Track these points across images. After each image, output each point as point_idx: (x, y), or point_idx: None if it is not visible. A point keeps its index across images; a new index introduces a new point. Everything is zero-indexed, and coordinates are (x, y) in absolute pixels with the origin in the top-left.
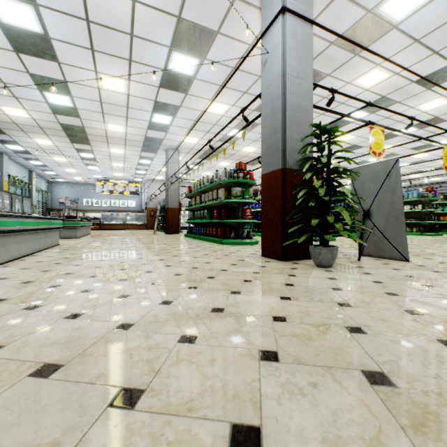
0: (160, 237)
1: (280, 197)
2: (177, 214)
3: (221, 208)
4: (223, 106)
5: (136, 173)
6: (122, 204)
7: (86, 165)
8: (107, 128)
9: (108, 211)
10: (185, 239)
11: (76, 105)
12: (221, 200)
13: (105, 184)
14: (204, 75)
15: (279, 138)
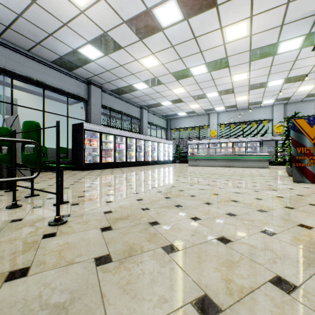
0: None
1: None
2: None
3: None
4: None
5: None
6: None
7: None
8: None
9: None
10: None
11: None
12: None
13: None
14: None
15: None
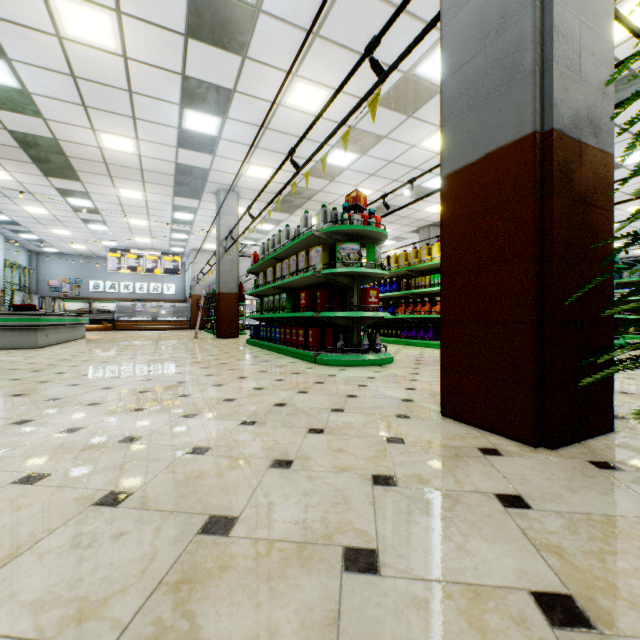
0: (201, 346)
1: (528, 230)
2: (235, 304)
3: (315, 290)
4: (317, 92)
5: (172, 238)
6: (154, 290)
7: (84, 222)
8: (101, 144)
9: (131, 301)
10: (245, 349)
11: (25, 83)
12: (315, 271)
13: (122, 256)
14: (281, 1)
15: (524, 33)
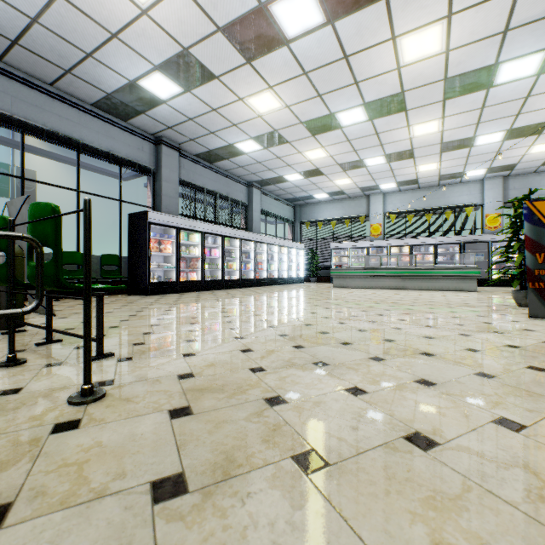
0: None
1: None
2: None
3: None
4: None
5: None
6: None
7: None
8: None
9: None
10: None
11: None
12: None
13: None
14: None
15: None
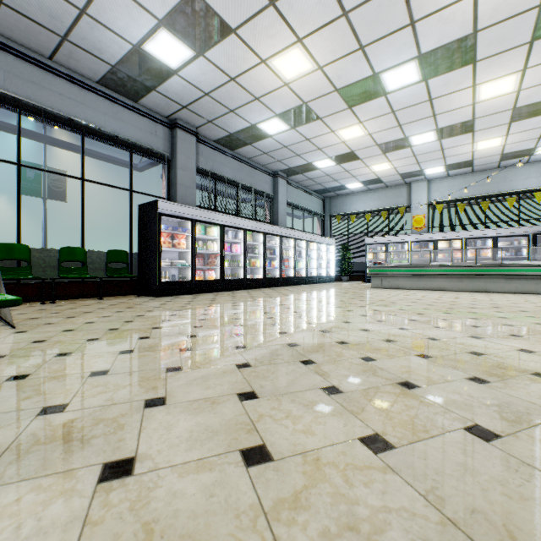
0: None
1: None
2: None
3: None
4: None
5: None
6: None
7: None
8: None
9: None
10: None
11: None
12: None
13: None
14: None
15: None
